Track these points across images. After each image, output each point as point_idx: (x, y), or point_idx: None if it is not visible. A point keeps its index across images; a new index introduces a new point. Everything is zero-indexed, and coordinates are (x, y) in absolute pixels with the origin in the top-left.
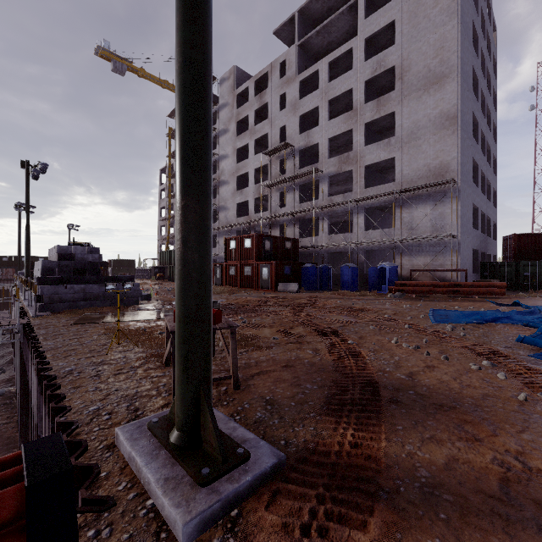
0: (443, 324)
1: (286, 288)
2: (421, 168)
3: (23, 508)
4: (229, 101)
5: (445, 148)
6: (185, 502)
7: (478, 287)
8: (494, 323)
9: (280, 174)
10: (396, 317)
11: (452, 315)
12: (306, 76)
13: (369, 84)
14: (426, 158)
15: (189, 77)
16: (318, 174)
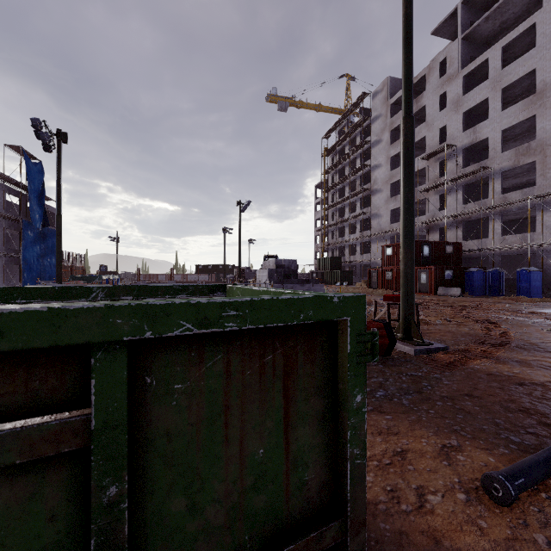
0: None
1: (447, 292)
2: None
3: (383, 326)
4: (382, 112)
5: None
6: (412, 347)
7: None
8: None
9: (439, 177)
10: None
11: None
12: (471, 69)
13: None
14: None
15: (407, 205)
16: (486, 171)
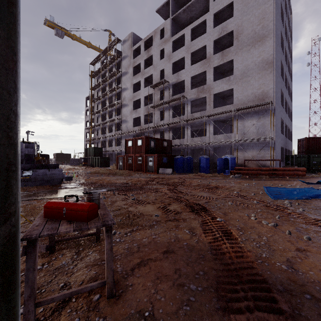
0: (280, 200)
1: (164, 171)
2: (250, 95)
3: None
4: (128, 54)
5: (265, 82)
6: None
7: (288, 171)
8: (316, 199)
9: (160, 100)
10: (243, 193)
11: (283, 192)
12: (176, 38)
13: (216, 42)
14: (253, 89)
15: None
16: (184, 99)
